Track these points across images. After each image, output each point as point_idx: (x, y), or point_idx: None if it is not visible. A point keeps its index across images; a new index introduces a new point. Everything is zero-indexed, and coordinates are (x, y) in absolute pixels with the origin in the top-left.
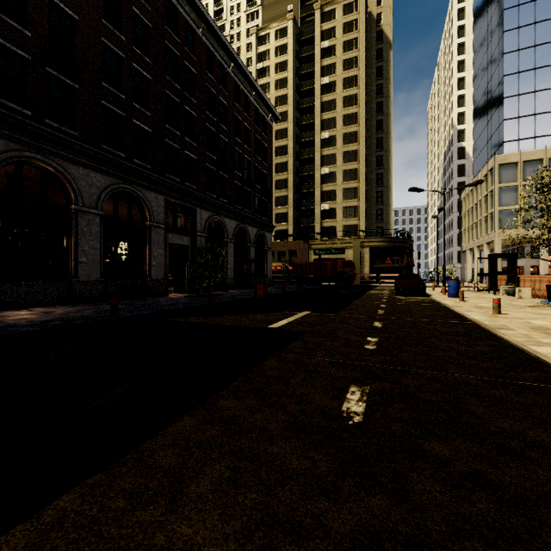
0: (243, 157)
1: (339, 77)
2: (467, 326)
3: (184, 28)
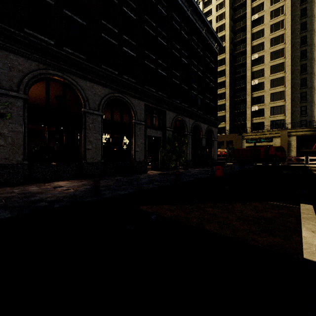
0: (197, 74)
1: (267, 11)
2: None
3: None
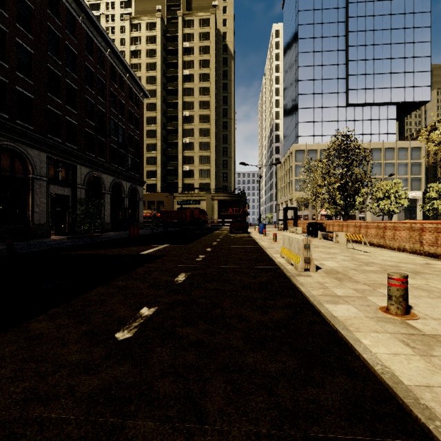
0: (118, 125)
1: (197, 72)
2: (255, 248)
3: (65, 14)
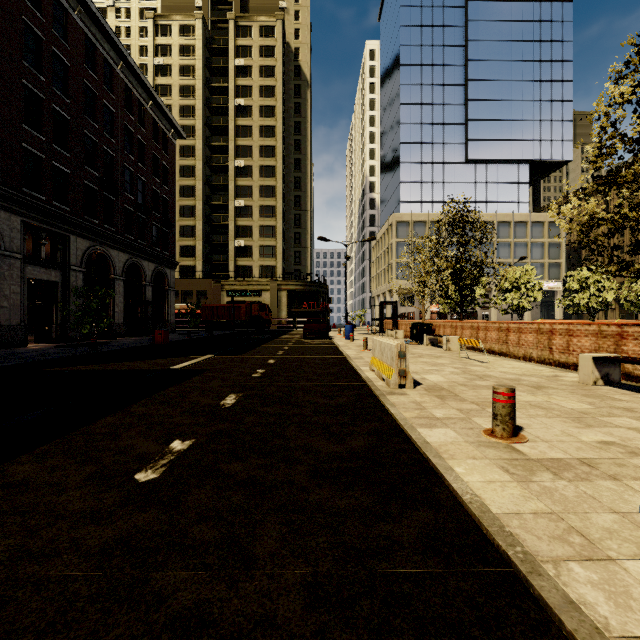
0: (136, 176)
1: (256, 103)
2: (337, 359)
3: (52, 5)
